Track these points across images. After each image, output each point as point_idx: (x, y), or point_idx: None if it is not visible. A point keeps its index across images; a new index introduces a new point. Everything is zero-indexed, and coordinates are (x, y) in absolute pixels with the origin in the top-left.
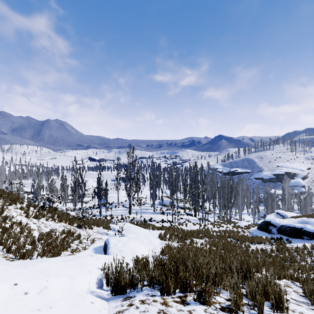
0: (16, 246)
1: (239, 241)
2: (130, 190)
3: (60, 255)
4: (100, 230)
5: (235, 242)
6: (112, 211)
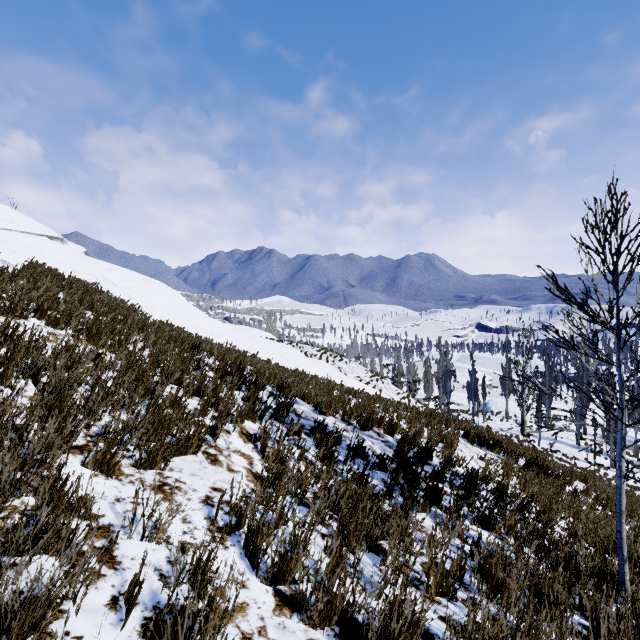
0: None
1: None
2: (522, 396)
3: None
4: None
5: None
6: (494, 424)
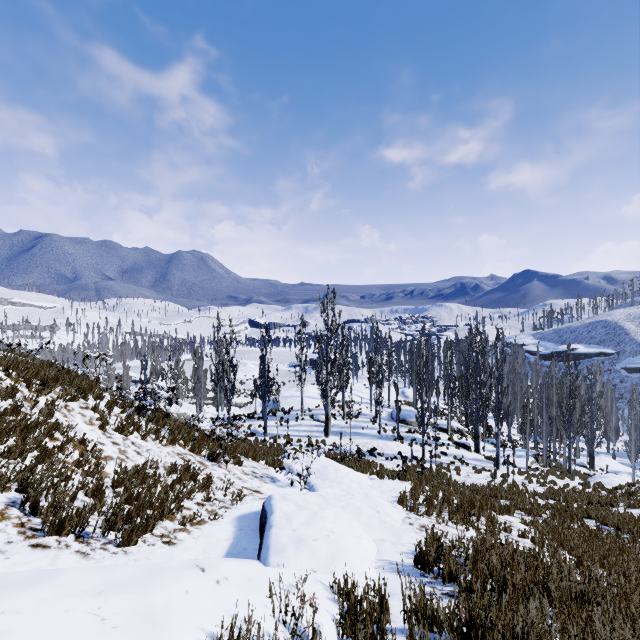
0: (56, 497)
1: (623, 531)
2: (327, 384)
3: (152, 530)
4: (258, 470)
5: (613, 533)
6: (290, 427)
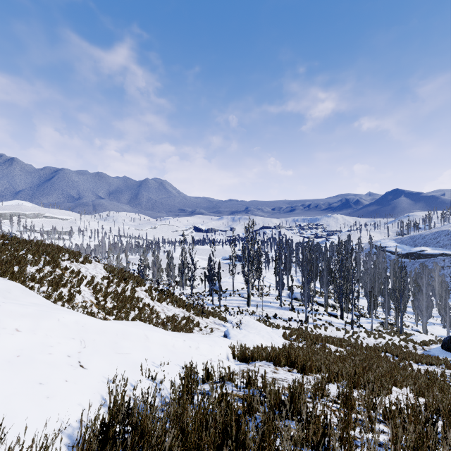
0: (152, 324)
1: (399, 357)
2: (249, 276)
3: None
4: (216, 321)
5: (392, 357)
6: (226, 301)
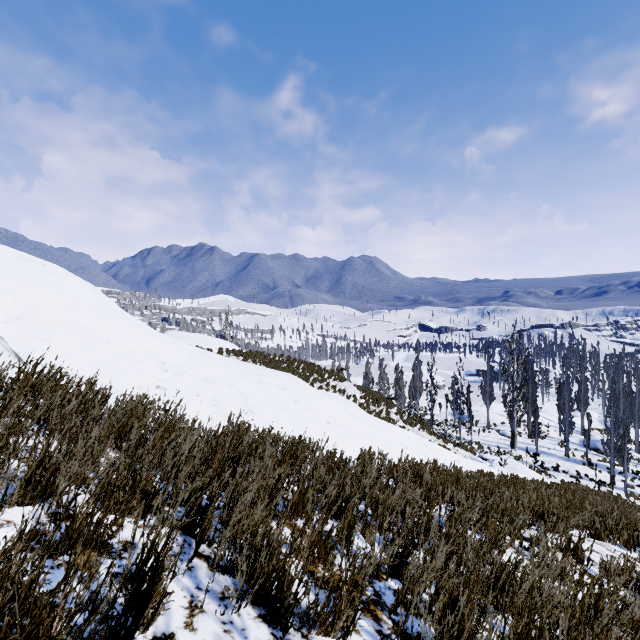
0: None
1: None
2: (513, 407)
3: None
4: (473, 457)
5: None
6: (478, 437)
